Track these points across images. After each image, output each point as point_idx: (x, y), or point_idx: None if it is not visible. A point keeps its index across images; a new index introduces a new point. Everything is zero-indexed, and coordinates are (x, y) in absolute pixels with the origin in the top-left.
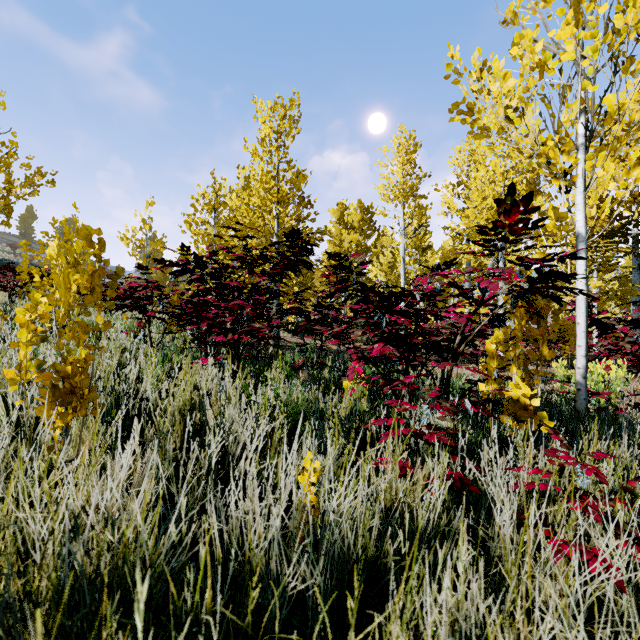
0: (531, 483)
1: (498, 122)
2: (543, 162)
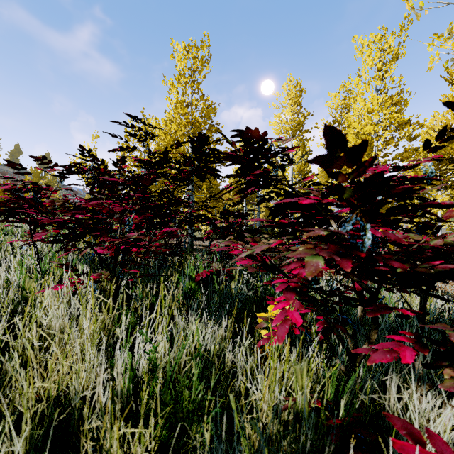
0: None
1: None
2: None
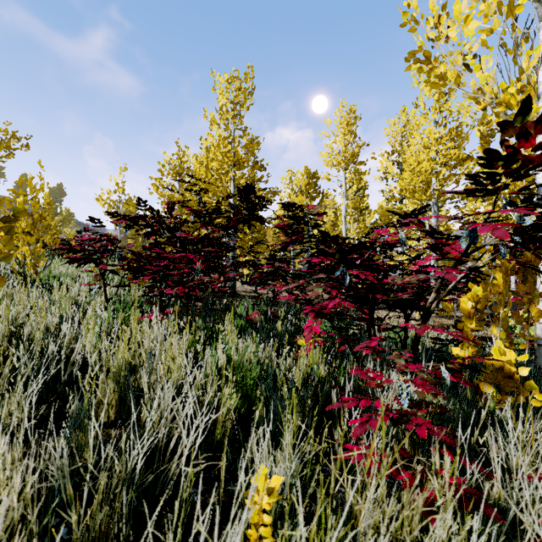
0: None
1: (455, 71)
2: (502, 111)
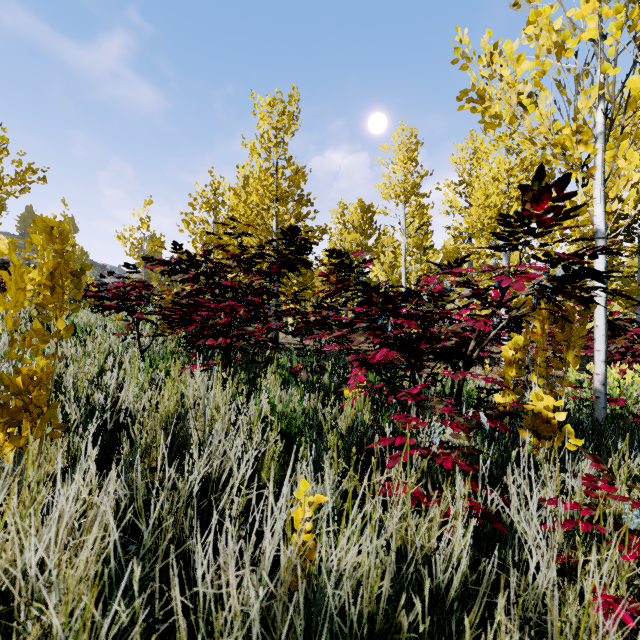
0: (568, 521)
1: (510, 110)
2: (559, 152)
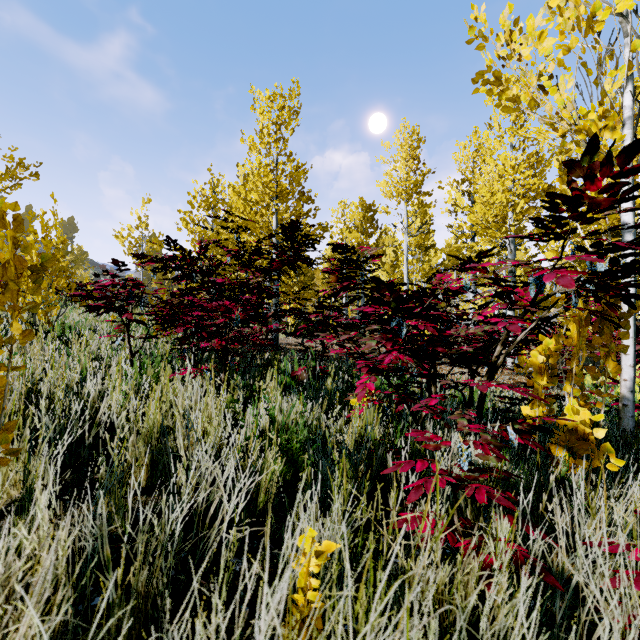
0: None
1: (529, 93)
2: (583, 139)
